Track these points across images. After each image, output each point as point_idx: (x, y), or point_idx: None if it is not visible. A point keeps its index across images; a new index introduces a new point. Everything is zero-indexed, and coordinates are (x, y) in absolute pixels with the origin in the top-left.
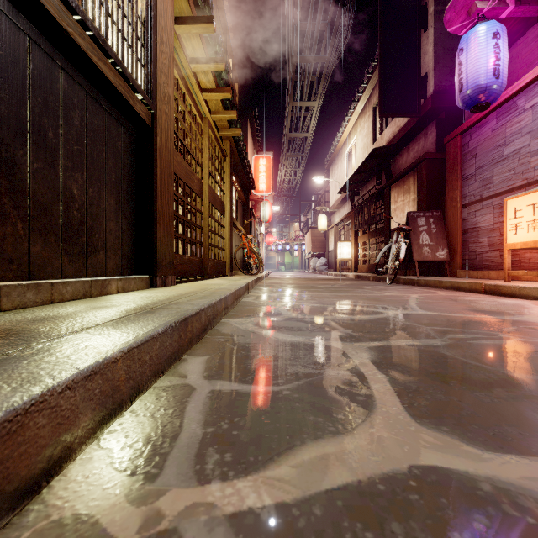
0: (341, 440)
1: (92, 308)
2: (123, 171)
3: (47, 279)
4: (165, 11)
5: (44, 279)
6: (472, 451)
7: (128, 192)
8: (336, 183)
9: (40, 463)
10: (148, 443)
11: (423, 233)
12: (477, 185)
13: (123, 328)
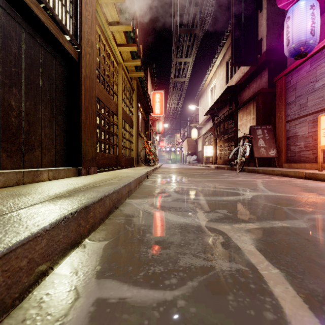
0: None
1: (10, 195)
2: (57, 92)
3: None
4: None
5: None
6: None
7: (60, 108)
8: (203, 109)
9: None
10: None
11: (260, 139)
12: (296, 108)
13: (4, 226)
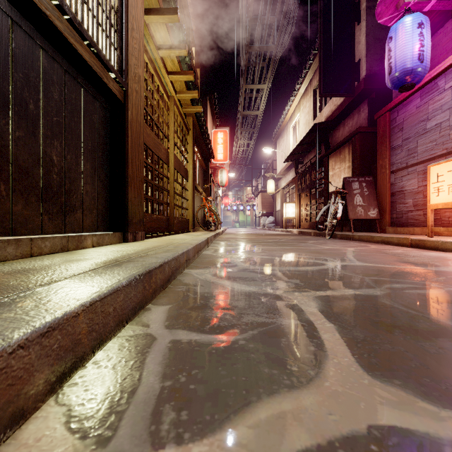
0: (297, 396)
1: (66, 261)
2: (99, 141)
3: (28, 235)
4: (135, 2)
5: (26, 235)
6: (428, 408)
7: (103, 159)
8: (282, 153)
9: None
10: (105, 399)
11: (357, 195)
12: (403, 154)
13: (89, 281)
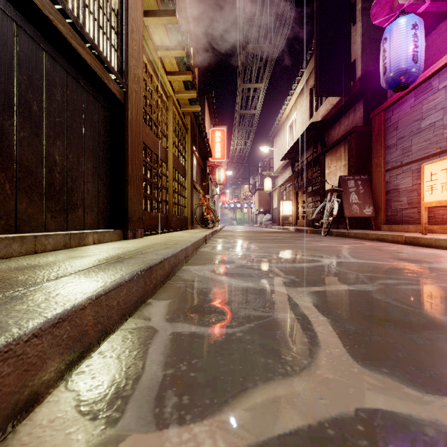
0: (291, 382)
1: (70, 257)
2: (99, 140)
3: (32, 232)
4: (135, 4)
5: (30, 232)
6: (412, 394)
7: (103, 158)
8: (279, 152)
9: (5, 410)
10: (112, 385)
11: (352, 193)
12: (398, 153)
13: (94, 276)
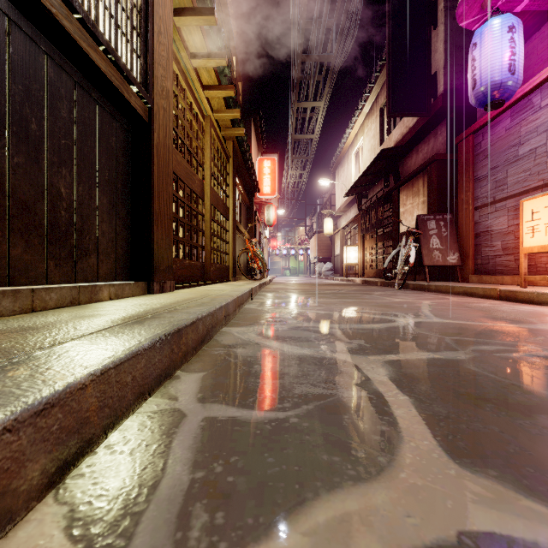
0: (365, 491)
1: (76, 317)
2: (118, 169)
3: (30, 285)
4: None
5: (27, 285)
6: (534, 509)
7: (122, 192)
8: (342, 186)
9: None
10: (118, 495)
11: (433, 236)
12: (489, 186)
13: (102, 343)
